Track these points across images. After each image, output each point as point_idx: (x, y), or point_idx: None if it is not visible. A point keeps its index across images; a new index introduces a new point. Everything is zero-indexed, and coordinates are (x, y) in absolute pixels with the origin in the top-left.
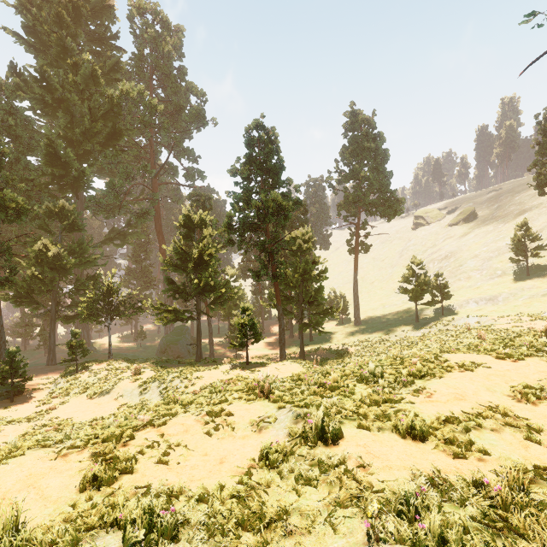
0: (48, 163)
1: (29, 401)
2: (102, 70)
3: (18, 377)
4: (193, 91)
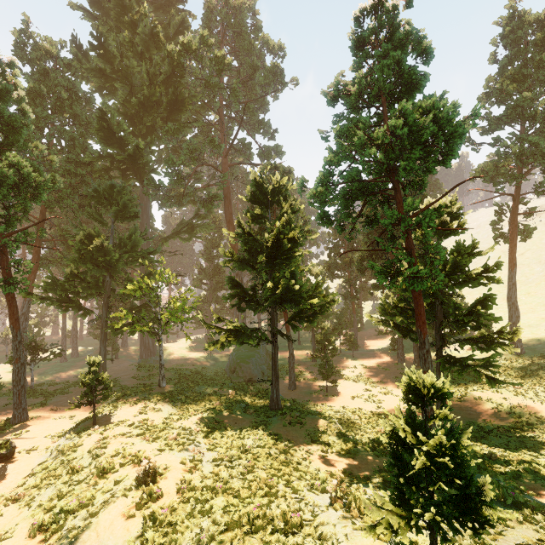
0: (102, 141)
1: None
2: (166, 35)
3: None
4: (269, 46)
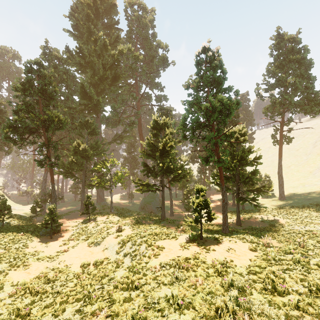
0: (81, 98)
1: (59, 239)
2: (110, 42)
3: (54, 223)
4: (160, 45)
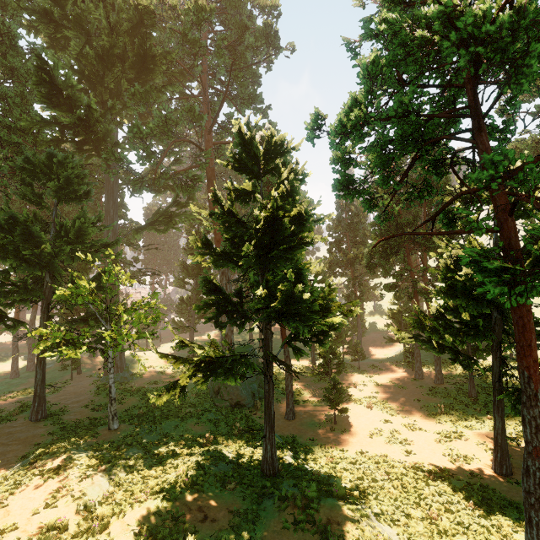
0: (44, 100)
1: None
2: None
3: None
4: (261, 4)
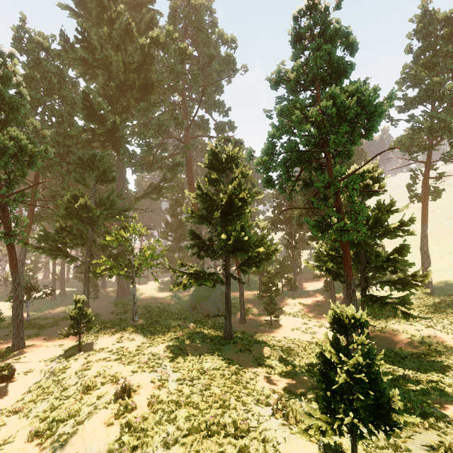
0: (86, 118)
1: None
2: (138, 30)
3: None
4: (223, 39)
